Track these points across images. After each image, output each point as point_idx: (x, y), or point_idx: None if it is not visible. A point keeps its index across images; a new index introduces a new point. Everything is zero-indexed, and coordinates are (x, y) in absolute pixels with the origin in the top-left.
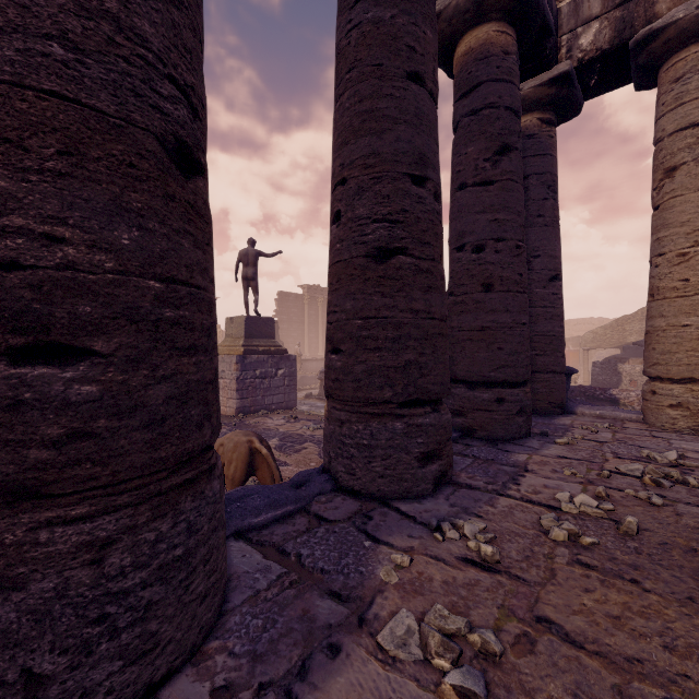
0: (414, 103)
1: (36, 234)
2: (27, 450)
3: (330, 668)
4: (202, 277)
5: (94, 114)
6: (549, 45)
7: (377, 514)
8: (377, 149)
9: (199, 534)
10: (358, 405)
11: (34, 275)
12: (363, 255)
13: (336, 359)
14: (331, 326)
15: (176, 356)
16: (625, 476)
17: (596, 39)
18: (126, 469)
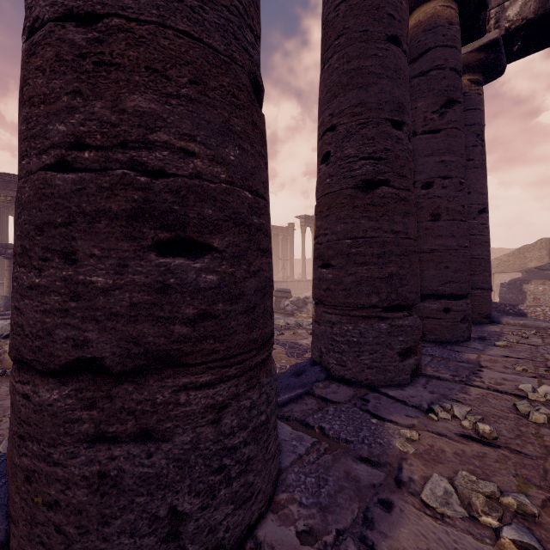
0: (394, 61)
1: (175, 148)
2: (173, 326)
3: (390, 520)
4: (267, 194)
5: (211, 51)
6: (482, 17)
7: (371, 398)
8: (363, 99)
9: (271, 405)
10: (348, 309)
11: (174, 182)
12: (351, 186)
13: (327, 272)
14: (321, 246)
15: (259, 256)
16: None
17: (522, 11)
18: (234, 346)
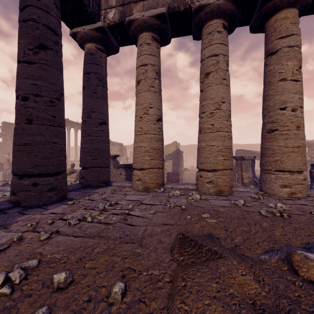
0: None
1: None
2: None
3: None
4: None
5: None
6: (90, 9)
7: None
8: None
9: None
10: None
11: None
12: None
13: None
14: None
15: None
16: (63, 221)
17: (114, 17)
18: None
